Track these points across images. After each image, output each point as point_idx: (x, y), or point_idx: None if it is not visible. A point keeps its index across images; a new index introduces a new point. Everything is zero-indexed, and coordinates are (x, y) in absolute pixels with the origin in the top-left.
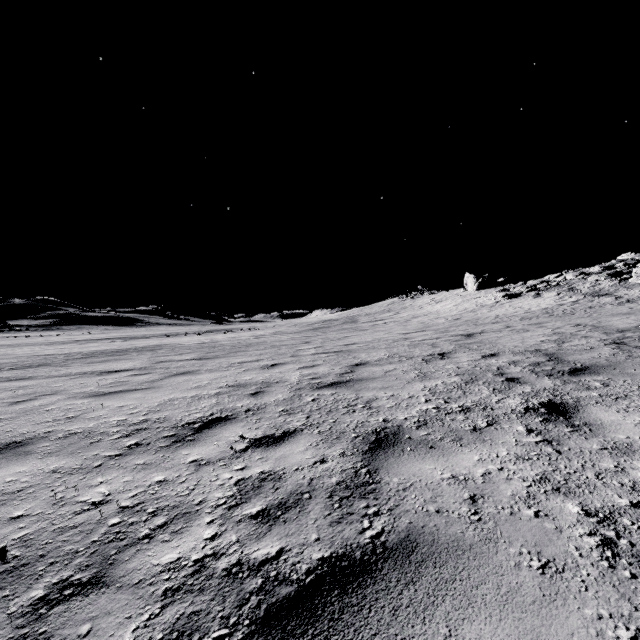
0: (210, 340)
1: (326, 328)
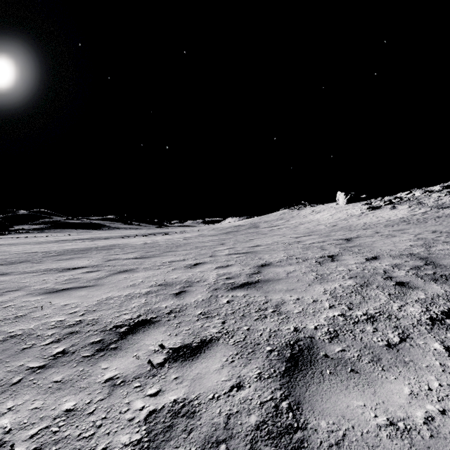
0: (151, 241)
1: (236, 232)
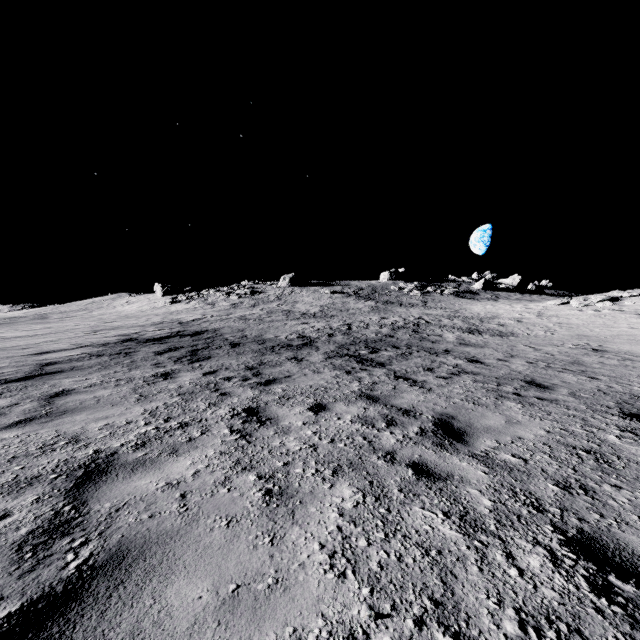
0: None
1: (12, 323)
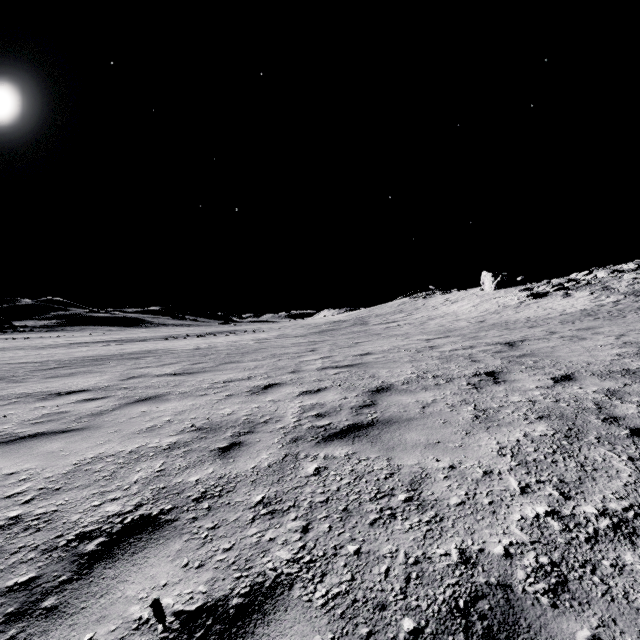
0: (207, 345)
1: (334, 331)
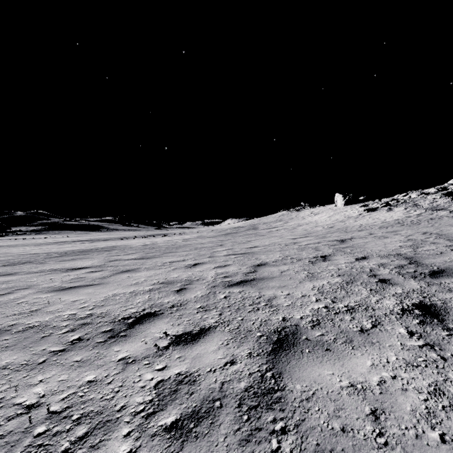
0: (151, 242)
1: (235, 233)
